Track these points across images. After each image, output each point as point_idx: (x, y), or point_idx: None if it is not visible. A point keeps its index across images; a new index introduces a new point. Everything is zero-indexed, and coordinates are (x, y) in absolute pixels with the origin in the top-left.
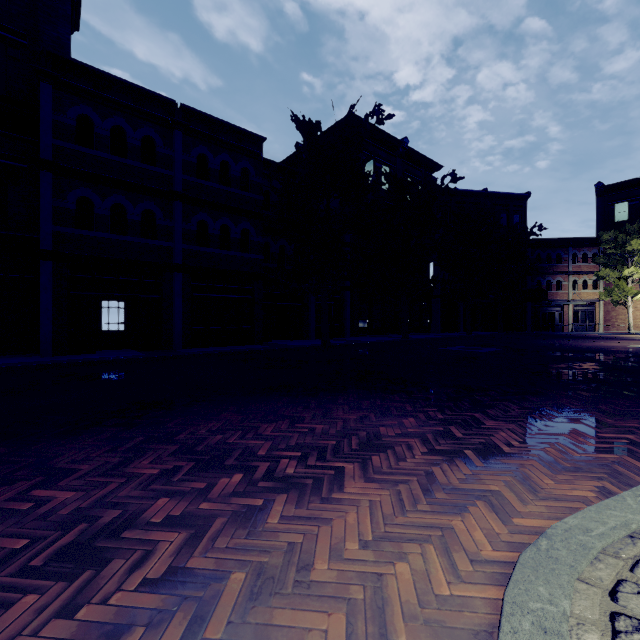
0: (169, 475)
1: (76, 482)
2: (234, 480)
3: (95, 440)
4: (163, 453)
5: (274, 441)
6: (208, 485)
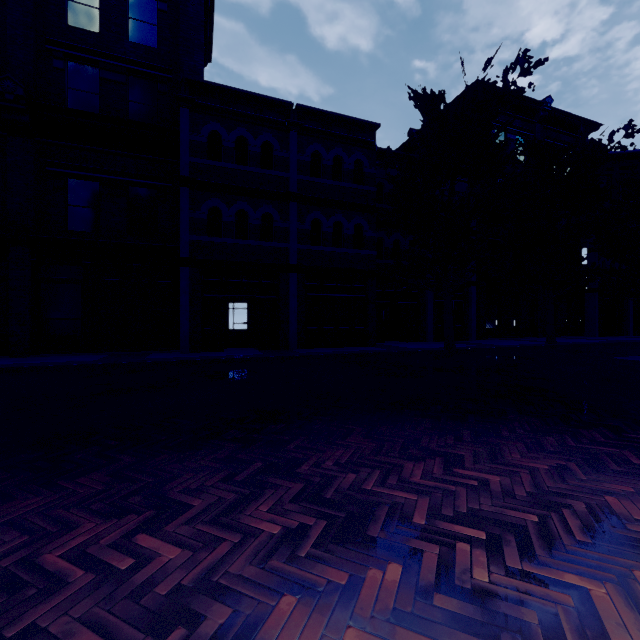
0: (293, 541)
1: (184, 529)
2: (390, 577)
3: (212, 459)
4: (284, 495)
5: (431, 498)
6: (351, 579)
